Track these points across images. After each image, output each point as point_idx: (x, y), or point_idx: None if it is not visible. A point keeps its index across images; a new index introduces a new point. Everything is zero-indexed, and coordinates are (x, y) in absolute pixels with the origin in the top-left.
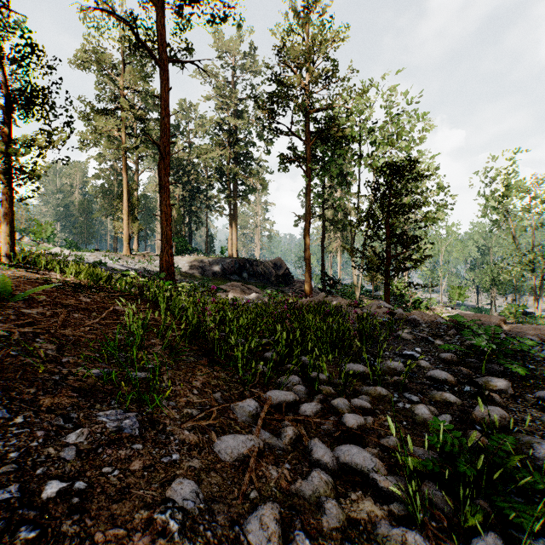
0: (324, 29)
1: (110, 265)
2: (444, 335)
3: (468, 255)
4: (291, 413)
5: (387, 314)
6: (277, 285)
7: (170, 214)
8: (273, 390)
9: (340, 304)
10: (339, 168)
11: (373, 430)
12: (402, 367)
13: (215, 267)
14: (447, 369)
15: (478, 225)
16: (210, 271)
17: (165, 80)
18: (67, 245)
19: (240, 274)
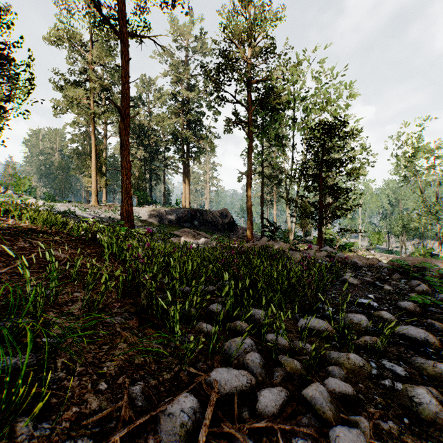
0: (263, 11)
1: (78, 214)
2: (389, 279)
3: (381, 206)
4: (246, 409)
5: (327, 258)
6: (223, 231)
7: (130, 169)
8: (220, 368)
9: (282, 248)
10: (276, 131)
11: (370, 442)
12: (366, 321)
13: (171, 216)
14: (414, 322)
15: (389, 181)
16: (166, 219)
17: (125, 51)
18: (46, 198)
19: (192, 222)
